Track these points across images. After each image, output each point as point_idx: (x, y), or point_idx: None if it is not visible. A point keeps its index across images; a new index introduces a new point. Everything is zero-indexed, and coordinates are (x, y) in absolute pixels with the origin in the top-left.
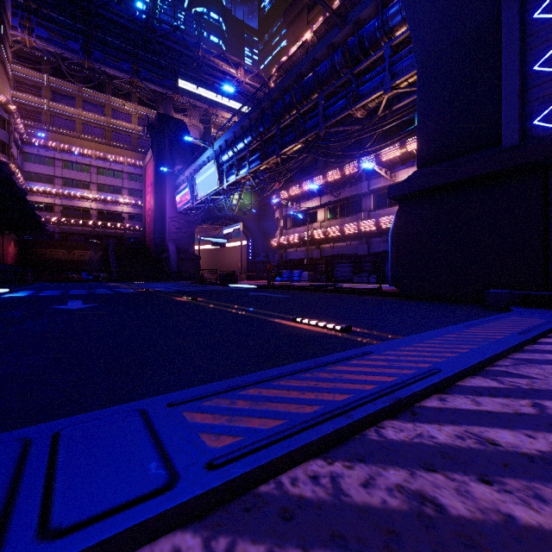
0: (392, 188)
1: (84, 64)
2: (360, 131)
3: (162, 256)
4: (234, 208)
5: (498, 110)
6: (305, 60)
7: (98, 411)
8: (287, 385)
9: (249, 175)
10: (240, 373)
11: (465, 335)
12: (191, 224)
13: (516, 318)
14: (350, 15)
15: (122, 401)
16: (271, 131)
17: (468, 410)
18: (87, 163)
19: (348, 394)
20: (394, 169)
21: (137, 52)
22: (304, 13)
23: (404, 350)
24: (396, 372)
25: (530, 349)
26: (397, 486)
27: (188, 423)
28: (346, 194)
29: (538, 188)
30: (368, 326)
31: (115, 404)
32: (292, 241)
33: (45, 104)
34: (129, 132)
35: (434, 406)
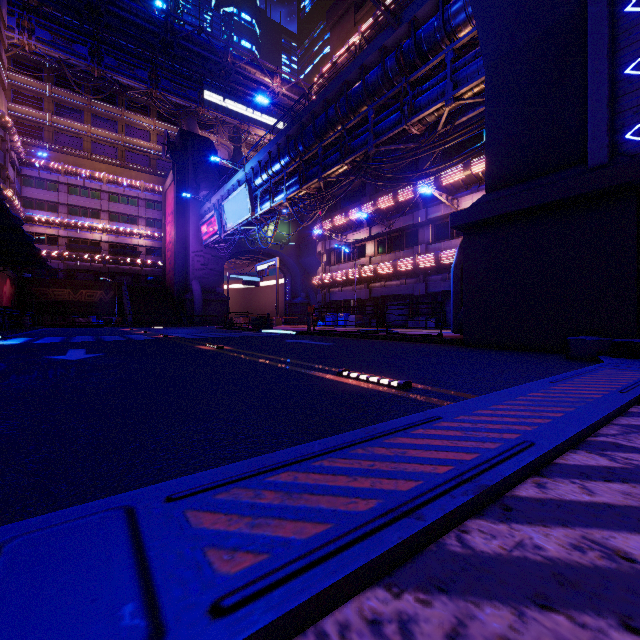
0: (456, 216)
1: (93, 72)
2: (416, 150)
3: (185, 297)
4: (269, 240)
5: (583, 123)
6: (352, 67)
7: (67, 510)
8: (332, 467)
9: (287, 202)
10: (270, 446)
11: (554, 394)
12: (219, 260)
13: (610, 371)
14: (405, 12)
15: (107, 490)
16: (312, 150)
17: (580, 503)
18: (97, 188)
19: (416, 481)
20: (456, 195)
21: (156, 58)
22: (351, 12)
23: (481, 414)
24: (475, 446)
25: (638, 412)
26: (501, 639)
27: (191, 529)
28: (400, 224)
29: (631, 215)
30: (431, 381)
31: (97, 495)
32: (337, 280)
33: (47, 119)
34: (147, 152)
35: (532, 496)
